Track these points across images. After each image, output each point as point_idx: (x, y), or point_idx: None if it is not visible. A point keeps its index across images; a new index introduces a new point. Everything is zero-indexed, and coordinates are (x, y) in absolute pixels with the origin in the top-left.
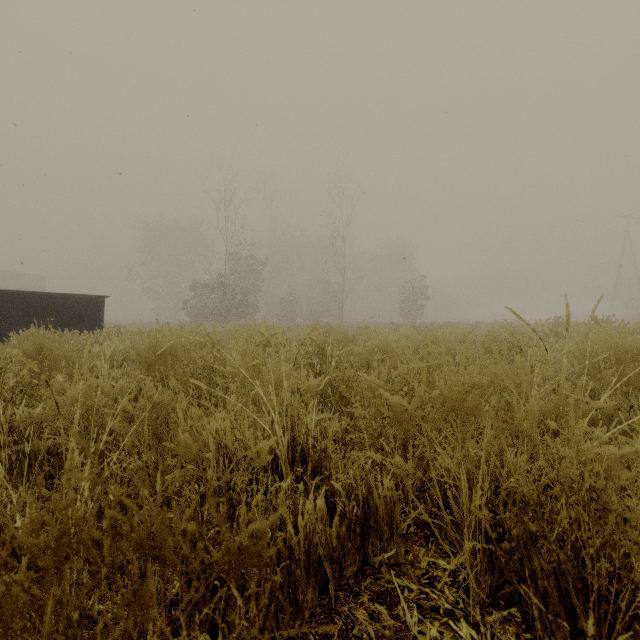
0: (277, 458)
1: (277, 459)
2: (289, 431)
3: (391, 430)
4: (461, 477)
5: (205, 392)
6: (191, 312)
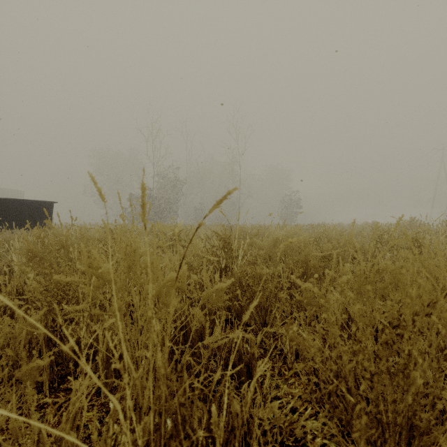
0: None
1: None
2: None
3: None
4: None
5: None
6: (129, 217)
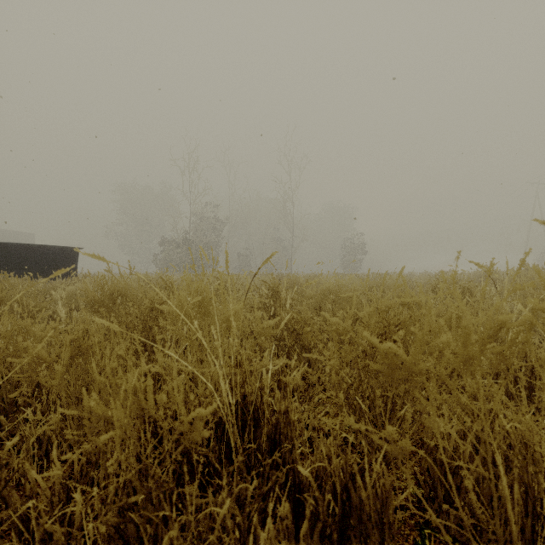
0: (223, 421)
1: (223, 422)
2: (238, 387)
3: (379, 390)
4: (503, 470)
5: (120, 337)
6: (160, 264)
